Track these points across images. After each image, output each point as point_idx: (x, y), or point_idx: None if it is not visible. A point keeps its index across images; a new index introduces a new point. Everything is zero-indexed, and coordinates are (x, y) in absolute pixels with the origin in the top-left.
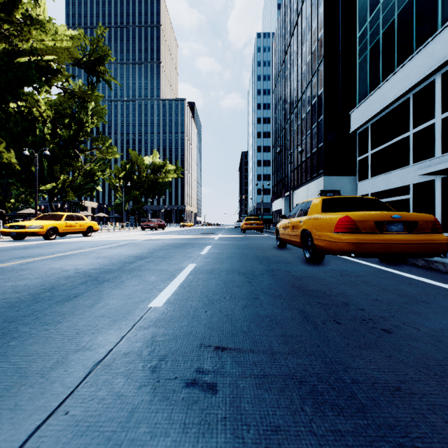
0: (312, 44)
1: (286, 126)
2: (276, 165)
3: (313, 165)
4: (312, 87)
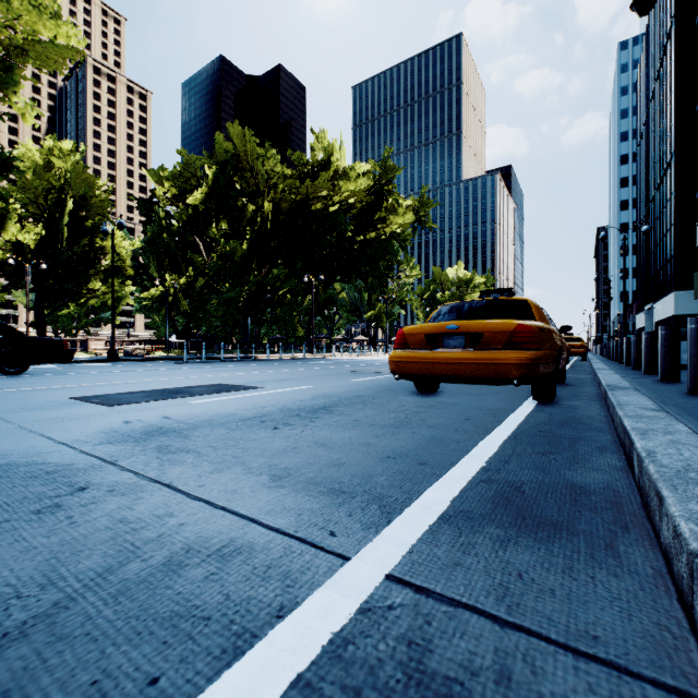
0: (667, 126)
1: (648, 213)
2: (638, 263)
3: (668, 276)
4: (667, 179)
